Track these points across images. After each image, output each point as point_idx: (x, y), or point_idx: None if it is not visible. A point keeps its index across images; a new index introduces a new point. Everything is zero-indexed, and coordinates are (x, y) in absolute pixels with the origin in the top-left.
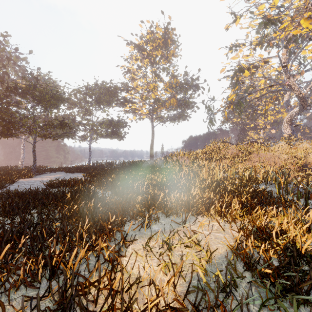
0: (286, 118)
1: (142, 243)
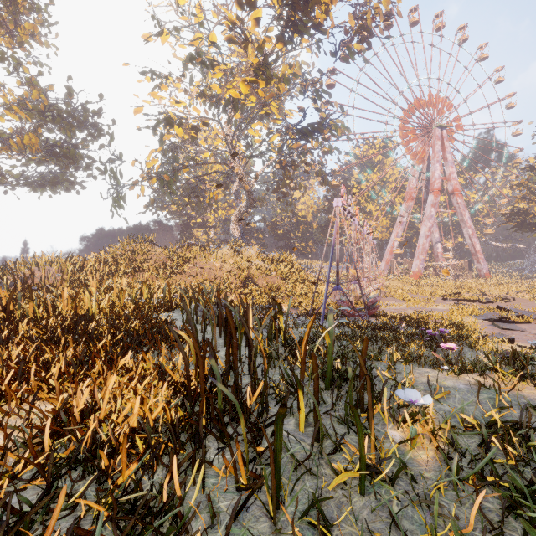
0: (235, 214)
1: None
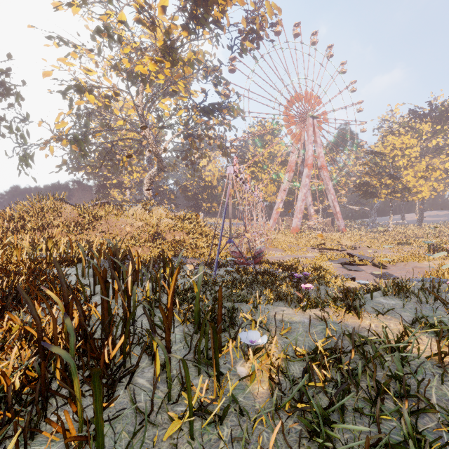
0: (147, 177)
1: None
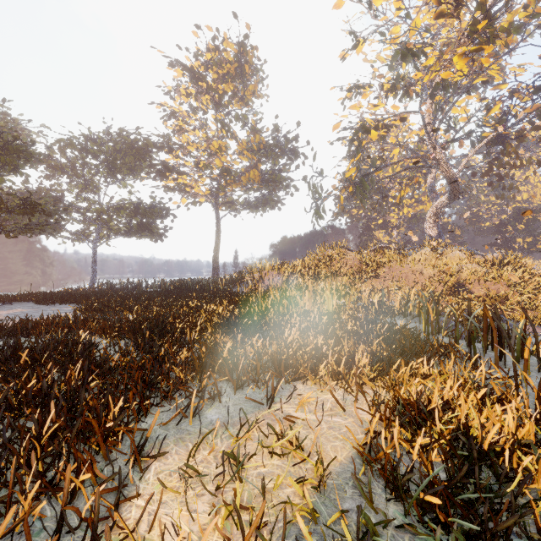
0: (430, 211)
1: (180, 457)
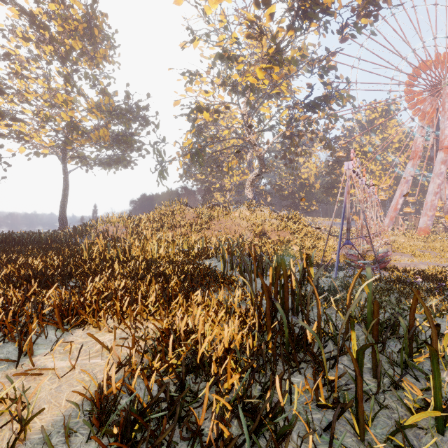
0: (248, 180)
1: None
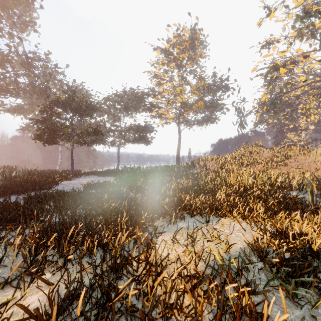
0: None
1: (169, 236)
